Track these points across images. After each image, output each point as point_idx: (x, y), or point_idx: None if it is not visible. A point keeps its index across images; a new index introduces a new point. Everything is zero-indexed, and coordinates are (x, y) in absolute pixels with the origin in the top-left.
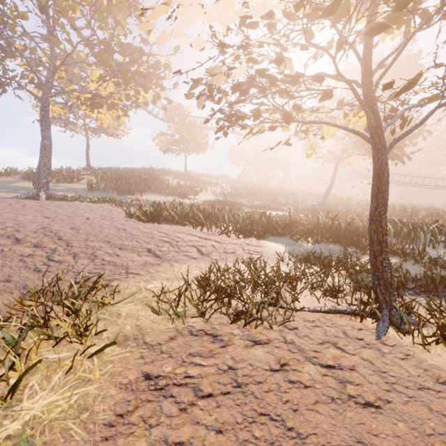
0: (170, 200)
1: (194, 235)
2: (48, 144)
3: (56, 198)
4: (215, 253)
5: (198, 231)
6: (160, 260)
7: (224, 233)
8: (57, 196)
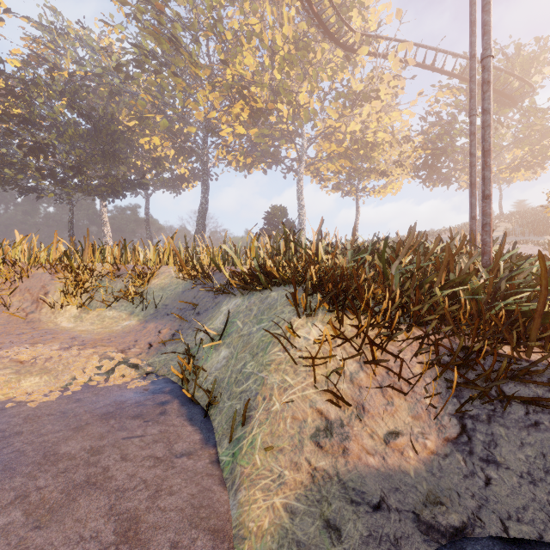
0: None
1: None
2: None
3: None
4: None
5: None
6: None
7: None
8: None
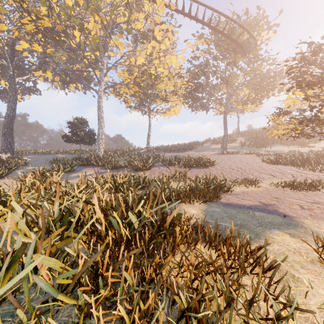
0: (291, 149)
1: (293, 170)
2: (226, 131)
3: (230, 153)
4: (300, 177)
5: (297, 169)
6: (274, 177)
7: (311, 170)
8: (230, 152)
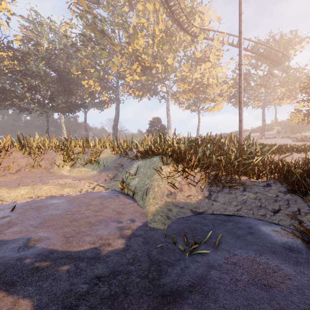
0: None
1: None
2: (264, 121)
3: (267, 138)
4: None
5: None
6: None
7: None
8: (267, 137)
